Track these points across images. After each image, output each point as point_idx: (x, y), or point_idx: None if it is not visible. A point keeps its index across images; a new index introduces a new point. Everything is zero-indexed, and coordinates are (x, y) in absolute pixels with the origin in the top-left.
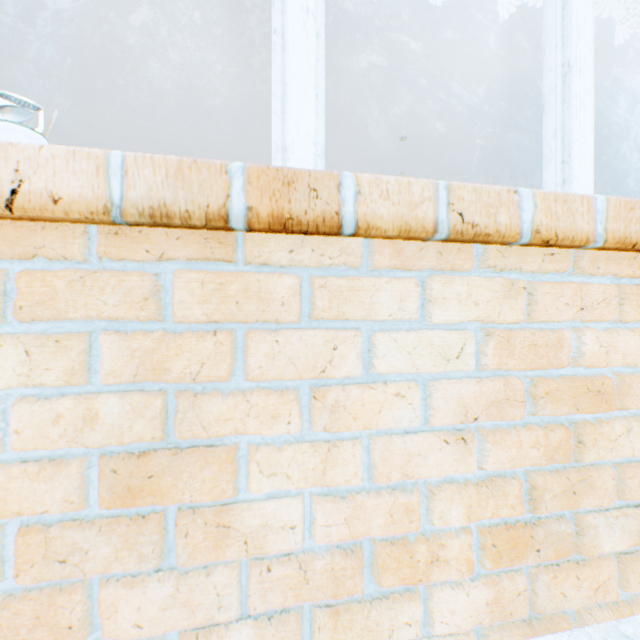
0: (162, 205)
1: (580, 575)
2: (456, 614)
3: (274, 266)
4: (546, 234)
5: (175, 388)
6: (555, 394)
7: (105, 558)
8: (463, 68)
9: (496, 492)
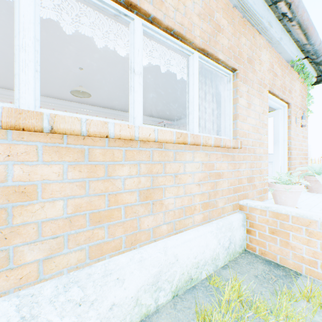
0: None
1: (10, 274)
2: None
3: None
4: None
5: None
6: None
7: None
8: (95, 41)
9: None
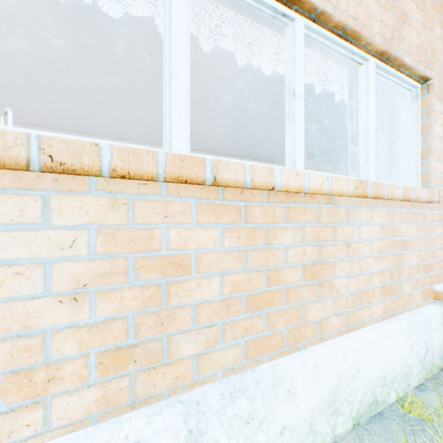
0: None
1: (166, 371)
2: (70, 411)
3: None
4: (122, 172)
5: None
6: (149, 267)
7: None
8: (204, 61)
9: (105, 329)
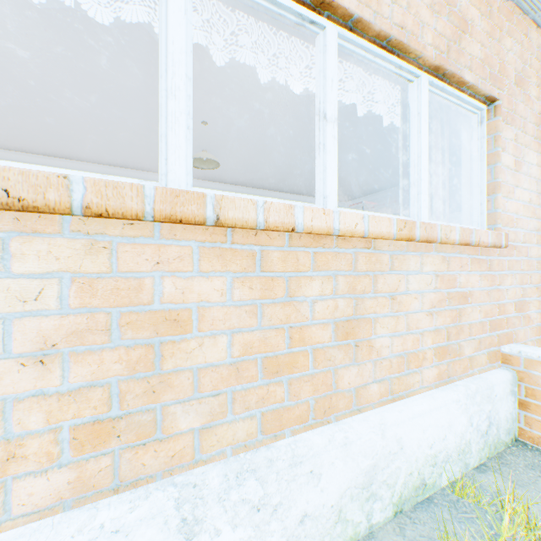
0: None
1: (159, 448)
2: (35, 496)
3: None
4: (98, 210)
5: None
6: (137, 323)
7: None
8: (232, 76)
9: (80, 398)
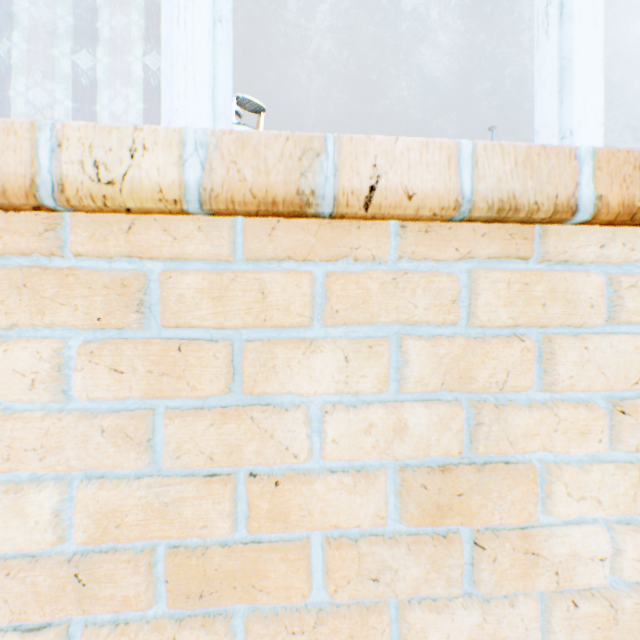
0: (510, 197)
1: None
2: None
3: (570, 263)
4: None
5: (466, 398)
6: None
7: (413, 579)
8: None
9: None
